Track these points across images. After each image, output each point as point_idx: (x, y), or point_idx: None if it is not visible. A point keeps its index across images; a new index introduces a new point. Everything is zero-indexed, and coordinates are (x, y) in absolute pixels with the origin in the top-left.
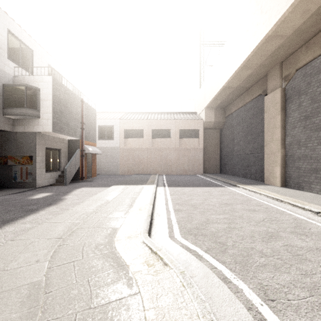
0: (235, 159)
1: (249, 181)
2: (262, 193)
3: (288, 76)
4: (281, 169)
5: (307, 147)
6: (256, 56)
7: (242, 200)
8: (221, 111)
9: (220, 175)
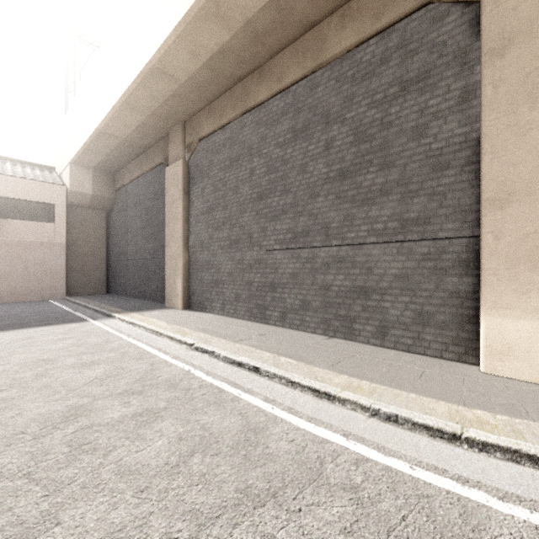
0: (130, 267)
1: (144, 305)
2: (141, 325)
3: (191, 146)
4: (183, 283)
5: (210, 251)
6: (142, 94)
7: (93, 344)
8: (107, 178)
9: (102, 298)
